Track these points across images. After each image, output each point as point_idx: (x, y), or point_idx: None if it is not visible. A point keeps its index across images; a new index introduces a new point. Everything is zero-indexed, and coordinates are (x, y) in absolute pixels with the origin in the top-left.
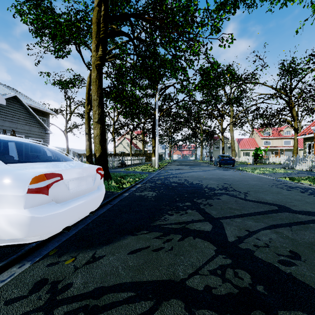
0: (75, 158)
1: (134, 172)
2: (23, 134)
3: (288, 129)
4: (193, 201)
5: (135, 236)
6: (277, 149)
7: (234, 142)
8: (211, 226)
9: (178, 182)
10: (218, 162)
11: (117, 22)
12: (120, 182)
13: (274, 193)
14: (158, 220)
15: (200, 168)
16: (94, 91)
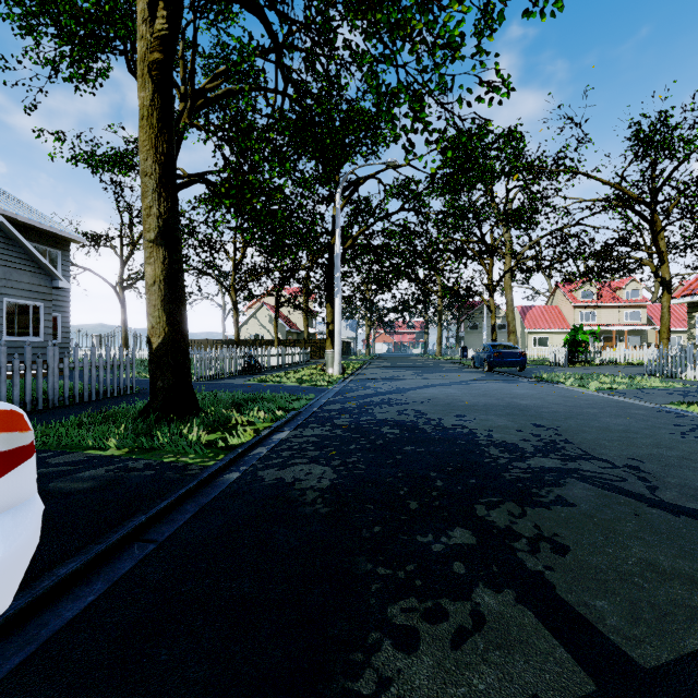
0: None
1: (276, 388)
2: None
3: (633, 286)
4: (478, 519)
5: None
6: (611, 331)
7: (514, 314)
8: None
9: (401, 421)
10: (485, 361)
11: None
12: (229, 423)
13: None
14: None
15: (444, 374)
16: (146, 147)
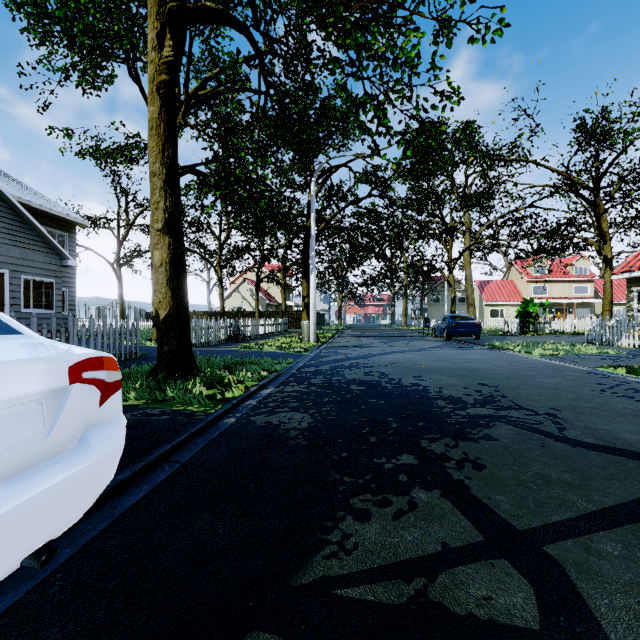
0: (13, 323)
1: (260, 354)
2: (6, 266)
3: (582, 262)
4: (421, 449)
5: None
6: (561, 304)
7: (473, 288)
8: (530, 592)
9: (366, 380)
10: (445, 331)
11: None
12: (222, 381)
13: (626, 414)
14: (320, 552)
15: (407, 343)
16: (154, 152)
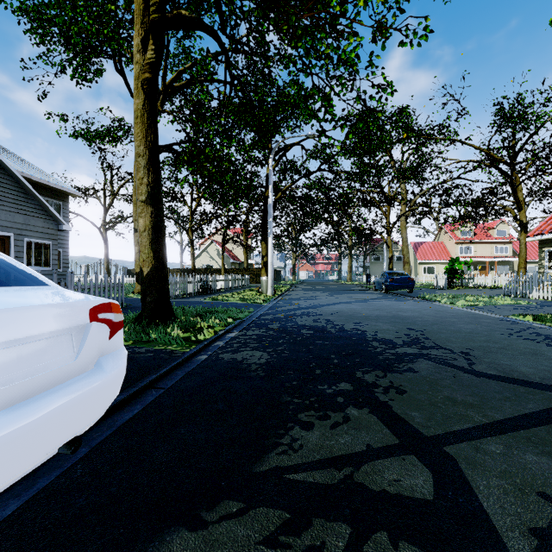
0: (42, 278)
1: (225, 304)
2: (11, 230)
3: (502, 226)
4: (356, 378)
5: (197, 536)
6: (484, 262)
7: (408, 249)
8: (429, 476)
9: (315, 326)
10: (383, 285)
11: (191, 3)
12: (195, 327)
13: (526, 353)
14: (274, 450)
15: (351, 295)
16: (139, 137)
